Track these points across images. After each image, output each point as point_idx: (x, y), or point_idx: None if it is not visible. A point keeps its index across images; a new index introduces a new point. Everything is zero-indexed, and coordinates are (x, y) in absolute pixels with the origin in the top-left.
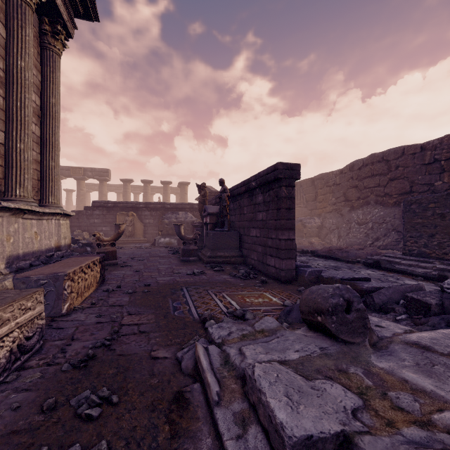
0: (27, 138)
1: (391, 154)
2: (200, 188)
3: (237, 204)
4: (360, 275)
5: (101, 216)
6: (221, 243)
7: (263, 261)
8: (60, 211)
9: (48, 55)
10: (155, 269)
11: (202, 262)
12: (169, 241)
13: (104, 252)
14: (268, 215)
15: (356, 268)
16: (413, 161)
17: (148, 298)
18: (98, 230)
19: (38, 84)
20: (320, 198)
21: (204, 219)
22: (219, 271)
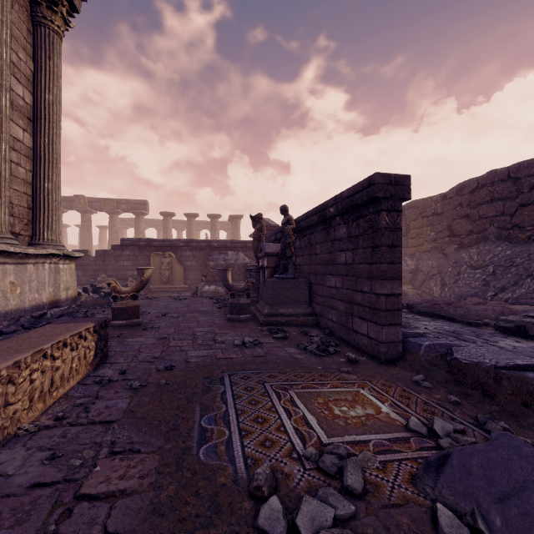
0: (0, 145)
1: (523, 169)
2: (254, 221)
3: (305, 241)
4: (523, 358)
5: (132, 258)
6: (283, 296)
7: (347, 325)
8: (55, 251)
9: (42, 33)
10: (188, 335)
11: (256, 322)
12: (215, 289)
13: (121, 307)
14: (357, 256)
15: (488, 336)
16: None
17: (162, 402)
18: (129, 275)
19: (28, 74)
20: (414, 233)
21: (260, 261)
22: (282, 338)
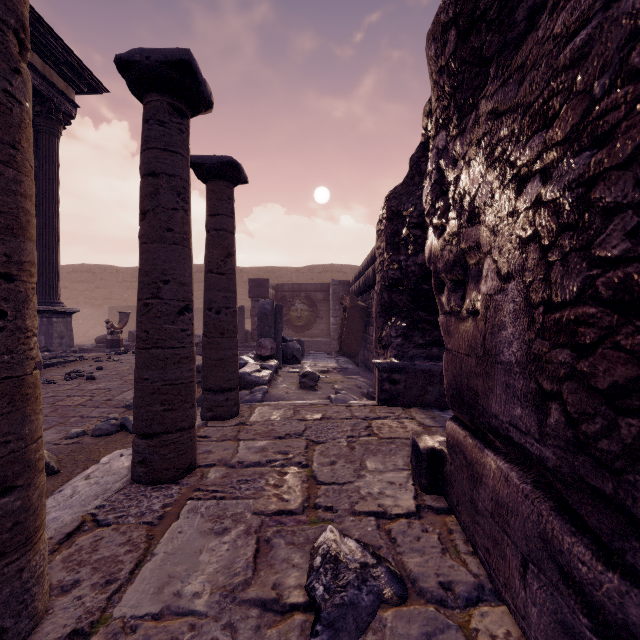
0: None
1: (98, 269)
2: None
3: None
4: None
5: None
6: None
7: None
8: None
9: None
10: None
11: None
12: None
13: None
14: None
15: None
16: (112, 278)
17: None
18: None
19: None
20: None
21: None
22: None
